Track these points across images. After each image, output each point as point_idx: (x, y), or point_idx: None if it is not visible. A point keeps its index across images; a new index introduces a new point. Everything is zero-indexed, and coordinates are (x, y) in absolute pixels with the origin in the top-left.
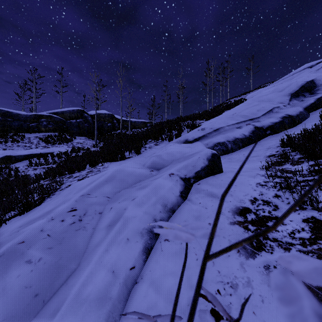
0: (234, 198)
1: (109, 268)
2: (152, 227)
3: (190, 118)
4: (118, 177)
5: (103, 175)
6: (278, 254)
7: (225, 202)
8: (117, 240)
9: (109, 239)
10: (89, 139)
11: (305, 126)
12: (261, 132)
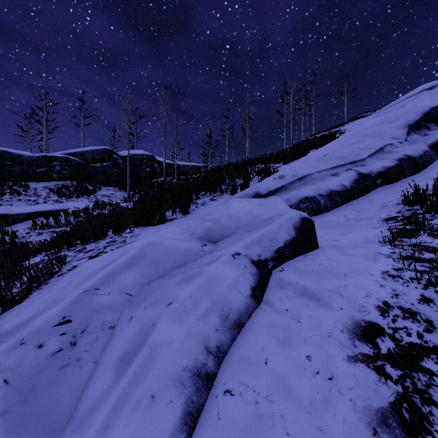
0: (348, 303)
1: None
2: (201, 364)
3: (262, 161)
4: (150, 256)
5: (125, 253)
6: None
7: (331, 310)
8: (131, 399)
9: (116, 396)
10: (119, 190)
11: None
12: (369, 181)
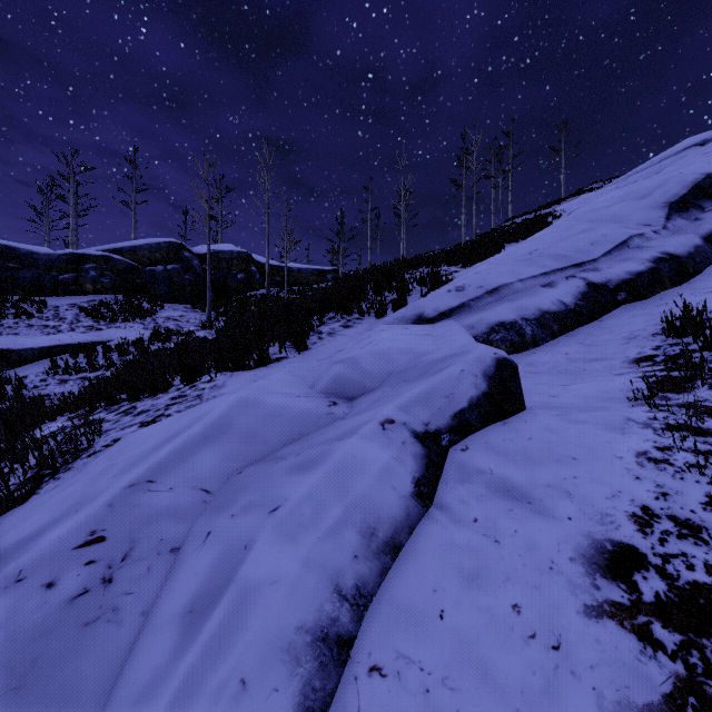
0: (581, 508)
1: None
2: (328, 619)
3: (427, 262)
4: (241, 425)
5: (200, 418)
6: None
7: (553, 521)
8: (205, 687)
9: (178, 682)
10: (194, 309)
11: None
12: (605, 296)
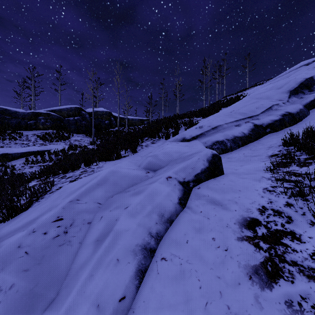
0: (240, 207)
1: (93, 302)
2: (146, 242)
3: (187, 116)
4: (112, 180)
5: (95, 177)
6: (301, 284)
7: (229, 211)
8: (105, 261)
9: (95, 259)
10: (86, 136)
11: (309, 124)
12: (261, 130)
